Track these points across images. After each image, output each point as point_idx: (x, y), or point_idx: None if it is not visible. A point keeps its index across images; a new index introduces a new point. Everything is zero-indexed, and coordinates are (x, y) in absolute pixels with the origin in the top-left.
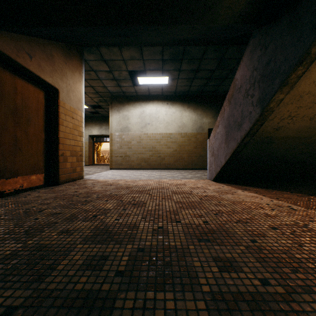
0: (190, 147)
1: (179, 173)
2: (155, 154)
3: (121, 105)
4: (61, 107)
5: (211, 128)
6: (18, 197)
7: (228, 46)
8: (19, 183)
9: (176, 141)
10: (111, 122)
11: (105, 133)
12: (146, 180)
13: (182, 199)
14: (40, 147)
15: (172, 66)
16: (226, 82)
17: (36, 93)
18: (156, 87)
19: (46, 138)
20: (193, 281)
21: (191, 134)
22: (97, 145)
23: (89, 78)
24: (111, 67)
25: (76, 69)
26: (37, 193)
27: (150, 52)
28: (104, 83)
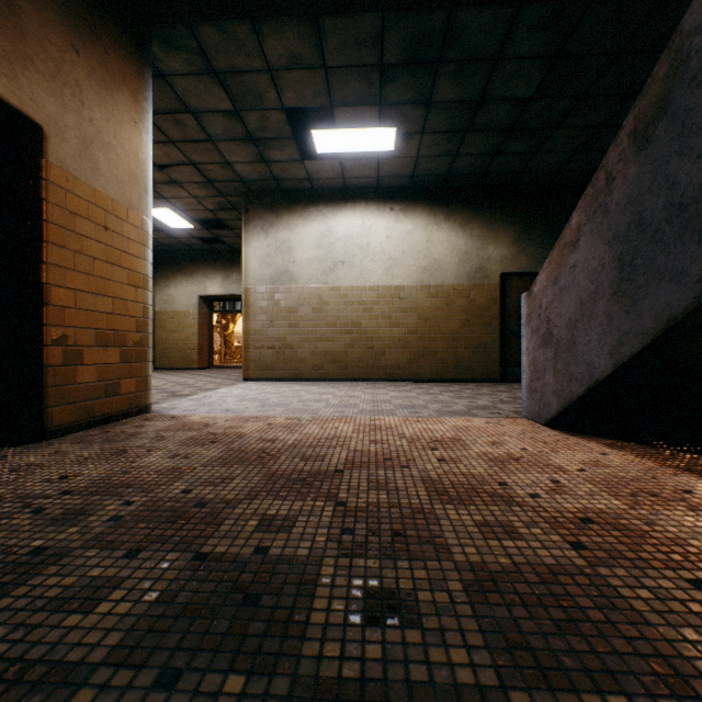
0: (453, 322)
1: (426, 394)
2: (359, 341)
3: (272, 215)
4: (57, 188)
5: (509, 272)
6: None
7: (587, 3)
8: None
9: (415, 307)
10: (246, 258)
11: (239, 291)
12: (333, 422)
13: (492, 550)
14: None
15: (408, 90)
16: (556, 140)
17: None
18: (362, 163)
19: None
20: None
21: (456, 289)
22: (223, 321)
23: (181, 136)
24: (236, 97)
25: (121, 83)
26: None
27: (345, 38)
28: (225, 153)
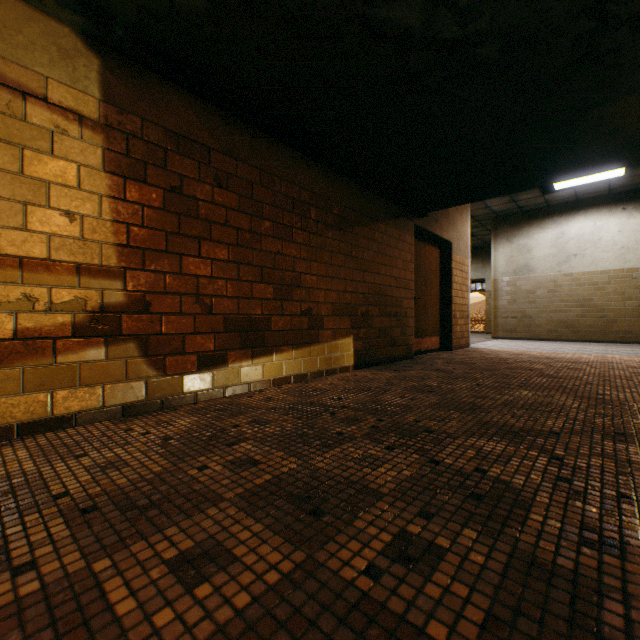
0: None
1: None
2: (590, 312)
3: (514, 229)
4: (453, 262)
5: None
6: (432, 355)
7: None
8: (426, 343)
9: None
10: (494, 260)
11: (475, 276)
12: (576, 354)
13: None
14: (436, 308)
15: None
16: None
17: (434, 253)
18: (593, 186)
19: (440, 298)
20: (633, 392)
21: None
22: None
23: None
24: None
25: (463, 209)
26: (442, 354)
27: None
28: (488, 203)
